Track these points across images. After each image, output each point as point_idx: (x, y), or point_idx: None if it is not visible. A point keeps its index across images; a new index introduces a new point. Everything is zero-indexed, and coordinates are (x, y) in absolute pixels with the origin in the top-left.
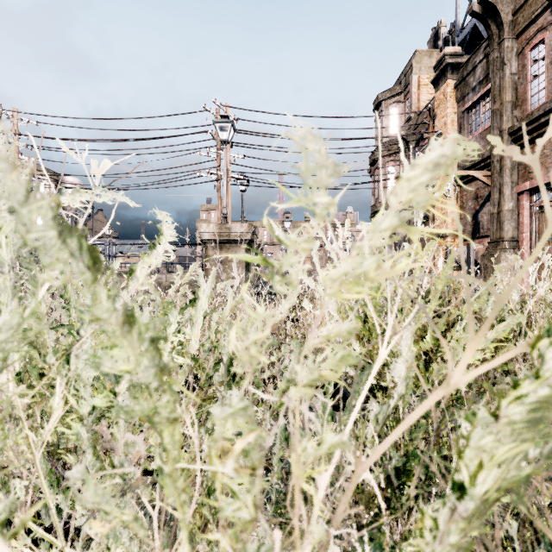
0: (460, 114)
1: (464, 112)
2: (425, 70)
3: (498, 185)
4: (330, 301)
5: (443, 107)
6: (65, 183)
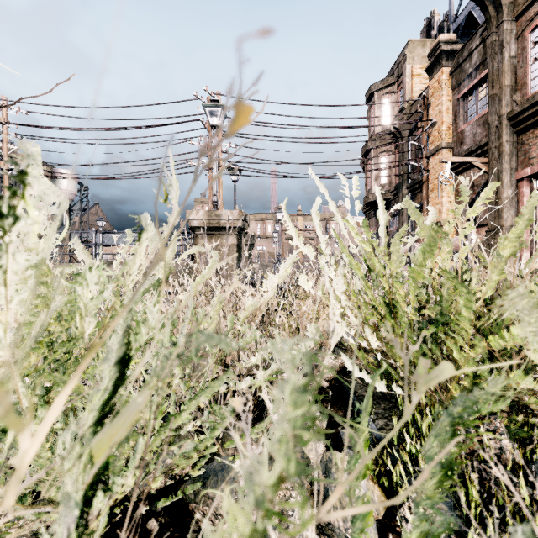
0: (455, 101)
1: (459, 99)
2: (418, 60)
3: (496, 172)
4: (336, 278)
5: (438, 95)
6: (54, 172)
